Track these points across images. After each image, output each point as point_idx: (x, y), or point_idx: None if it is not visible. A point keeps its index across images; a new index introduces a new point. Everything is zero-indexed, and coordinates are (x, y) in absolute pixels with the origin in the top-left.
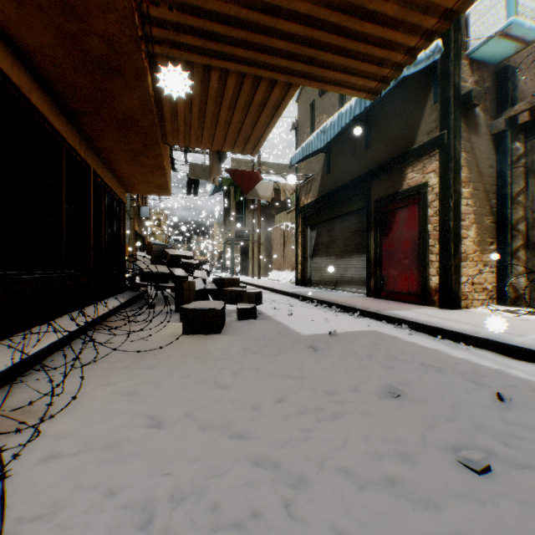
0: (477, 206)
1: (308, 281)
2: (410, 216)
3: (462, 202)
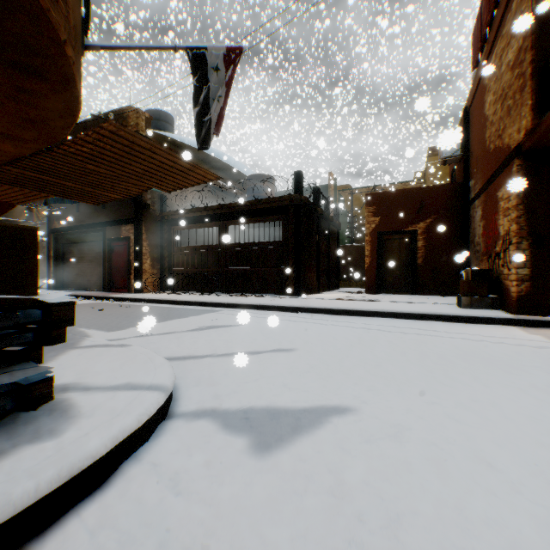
0: (151, 250)
1: (61, 285)
2: (125, 251)
3: (144, 248)
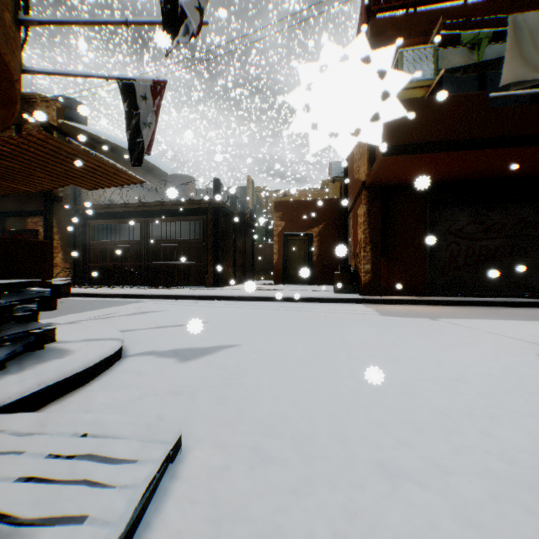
0: (65, 243)
1: None
2: None
3: (56, 242)
